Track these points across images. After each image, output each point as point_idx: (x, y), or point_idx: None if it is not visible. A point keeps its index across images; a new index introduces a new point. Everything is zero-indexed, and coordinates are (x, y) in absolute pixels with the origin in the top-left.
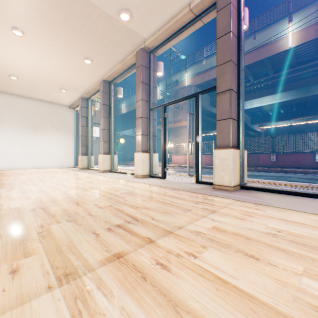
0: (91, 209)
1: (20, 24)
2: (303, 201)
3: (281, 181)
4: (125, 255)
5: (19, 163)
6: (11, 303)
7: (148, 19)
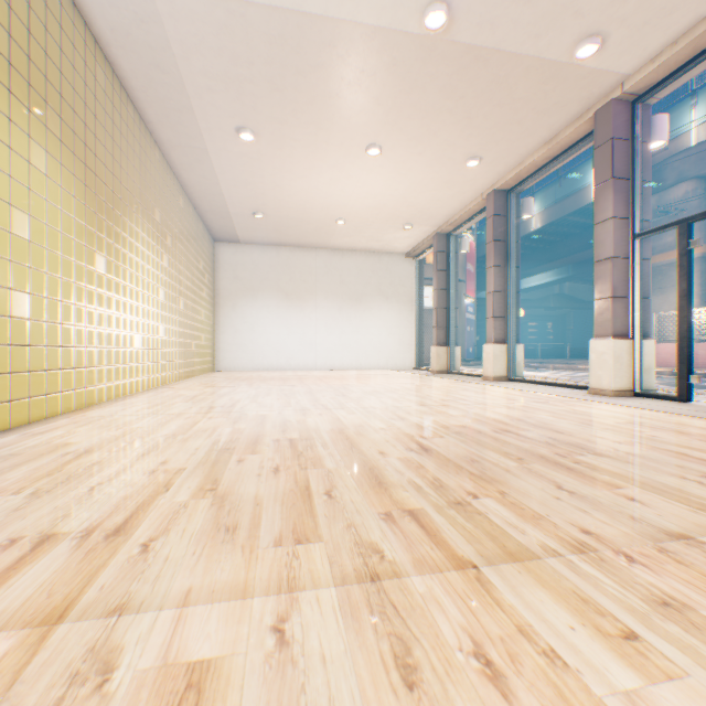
0: (603, 443)
1: (381, 136)
2: None
3: None
4: None
5: (335, 360)
6: (697, 529)
7: (648, 30)
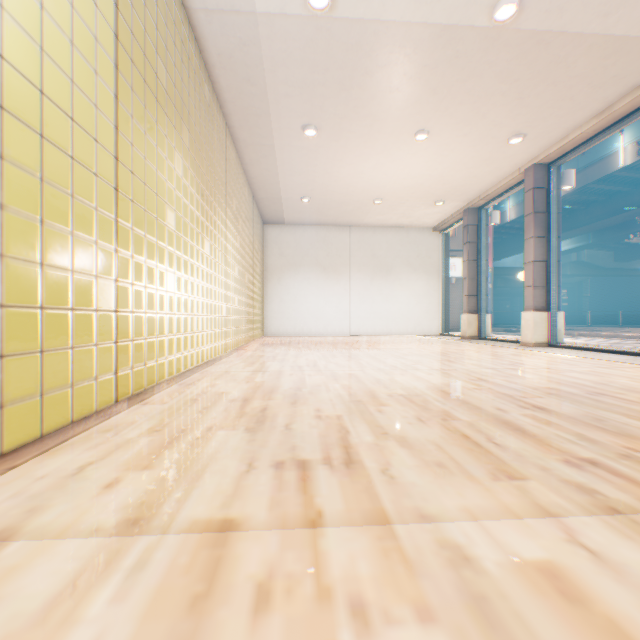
0: None
1: (430, 123)
2: None
3: None
4: None
5: (366, 327)
6: None
7: None
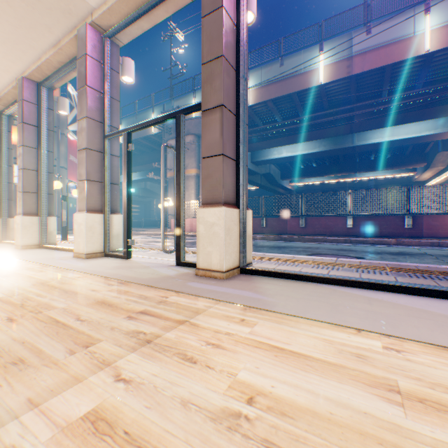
0: None
1: None
2: (322, 293)
3: (304, 256)
4: None
5: None
6: None
7: None
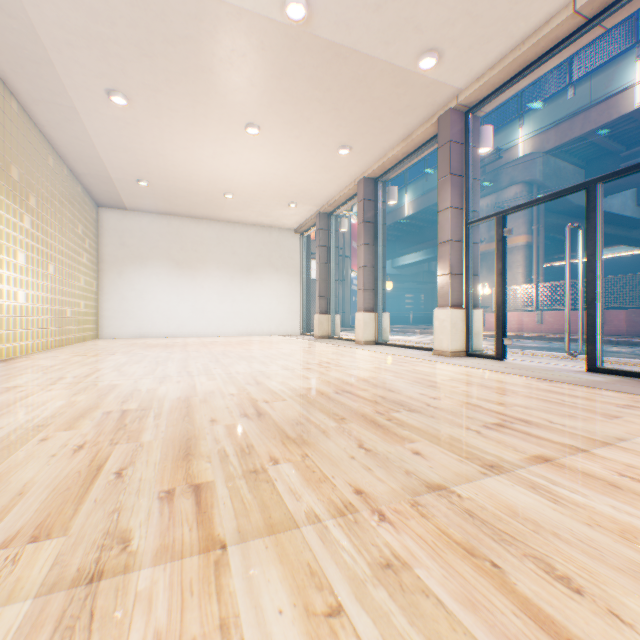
0: (422, 399)
1: (258, 117)
2: None
3: None
4: (552, 459)
5: (227, 327)
6: (455, 478)
7: (473, 53)
